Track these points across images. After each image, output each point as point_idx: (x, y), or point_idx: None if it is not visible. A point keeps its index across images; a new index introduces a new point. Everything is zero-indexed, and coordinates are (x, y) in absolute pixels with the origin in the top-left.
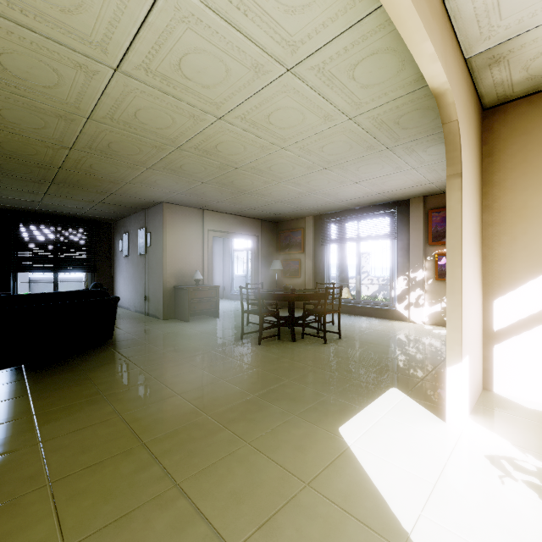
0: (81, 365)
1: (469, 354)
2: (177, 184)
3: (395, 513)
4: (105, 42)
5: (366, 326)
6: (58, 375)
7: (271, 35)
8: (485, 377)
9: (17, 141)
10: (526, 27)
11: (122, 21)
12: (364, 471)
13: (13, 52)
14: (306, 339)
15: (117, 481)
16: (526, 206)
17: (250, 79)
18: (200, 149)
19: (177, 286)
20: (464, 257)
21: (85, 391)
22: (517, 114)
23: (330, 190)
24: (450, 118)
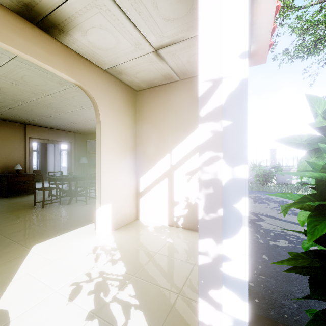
0: None
1: (113, 203)
2: None
3: (15, 275)
4: None
5: None
6: None
7: None
8: (137, 213)
9: None
10: (118, 62)
11: None
12: (23, 261)
13: None
14: (78, 203)
15: None
16: (149, 136)
17: None
18: None
19: (0, 174)
20: (104, 159)
21: None
22: (146, 95)
23: None
24: (90, 96)
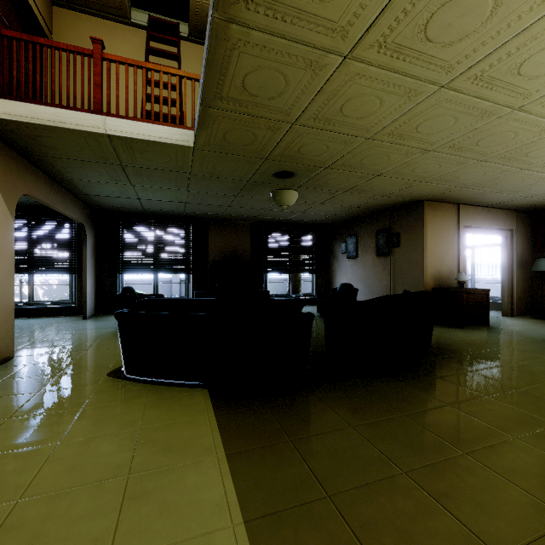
0: (461, 368)
1: None
2: (481, 176)
3: None
4: None
5: None
6: (463, 377)
7: None
8: None
9: (384, 153)
10: None
11: None
12: None
13: None
14: None
15: None
16: None
17: None
18: None
19: (440, 288)
20: None
21: None
22: None
23: None
24: None
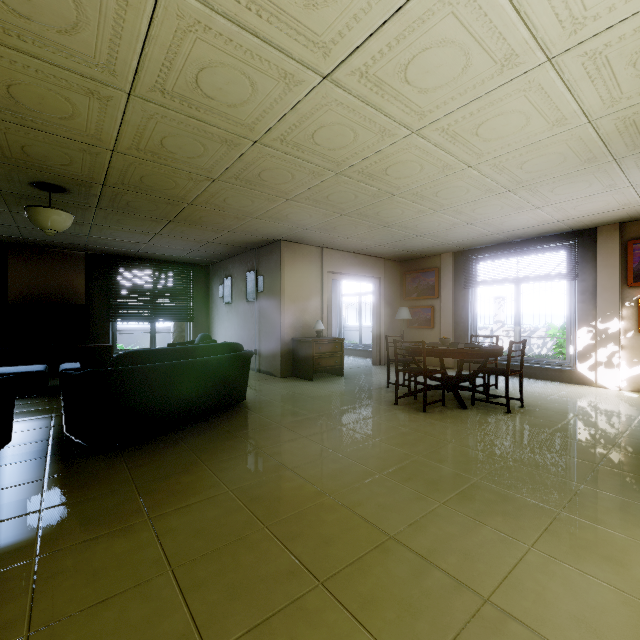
0: (234, 430)
1: None
2: (310, 217)
3: None
4: (333, 43)
5: (542, 391)
6: (217, 442)
7: (556, 12)
8: None
9: (161, 174)
10: None
11: (371, 12)
12: None
13: (218, 65)
14: (478, 406)
15: (402, 587)
16: None
17: (488, 76)
18: (364, 173)
19: (297, 338)
20: None
21: (265, 463)
22: None
23: (496, 219)
24: None
